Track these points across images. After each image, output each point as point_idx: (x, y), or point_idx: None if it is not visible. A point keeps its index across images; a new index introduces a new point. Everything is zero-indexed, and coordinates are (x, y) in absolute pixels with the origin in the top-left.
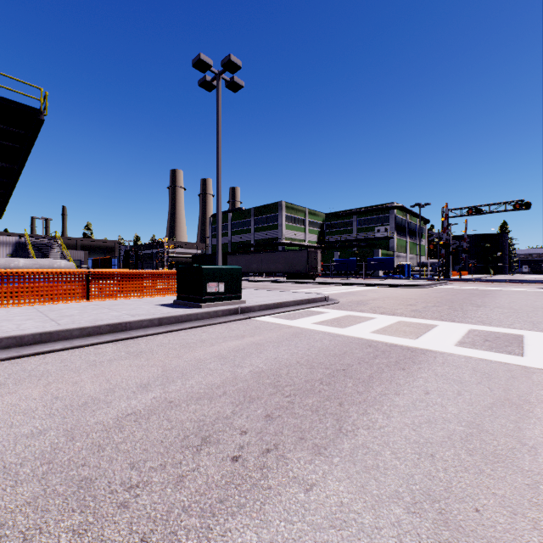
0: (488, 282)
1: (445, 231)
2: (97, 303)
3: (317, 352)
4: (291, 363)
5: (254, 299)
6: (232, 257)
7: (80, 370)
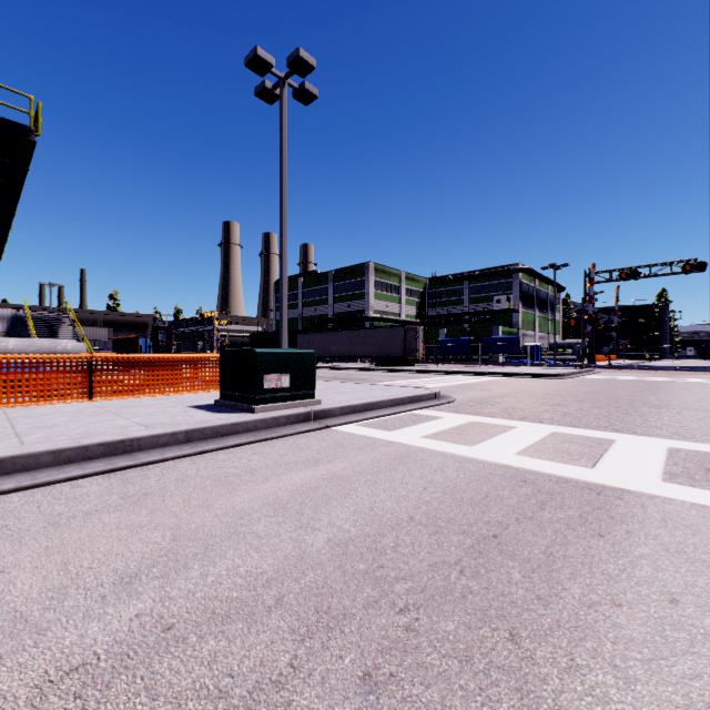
0: (650, 371)
1: (591, 301)
2: (104, 403)
3: (441, 495)
4: (399, 520)
5: (334, 398)
6: (304, 336)
7: (24, 537)
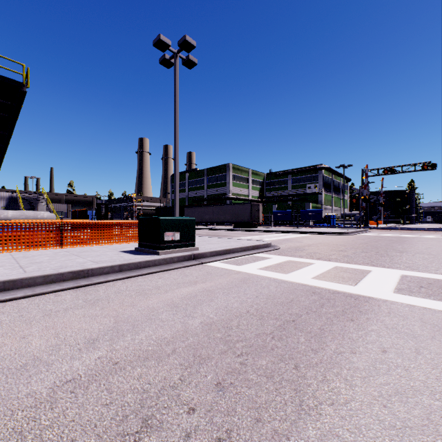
0: (401, 230)
1: (365, 187)
2: (69, 249)
3: (265, 300)
4: (241, 313)
5: (206, 246)
6: (189, 209)
7: (33, 321)
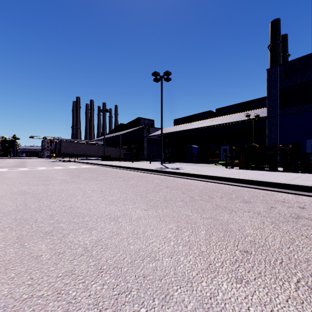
0: (9, 159)
1: None
2: None
3: None
4: None
5: None
6: None
7: None
